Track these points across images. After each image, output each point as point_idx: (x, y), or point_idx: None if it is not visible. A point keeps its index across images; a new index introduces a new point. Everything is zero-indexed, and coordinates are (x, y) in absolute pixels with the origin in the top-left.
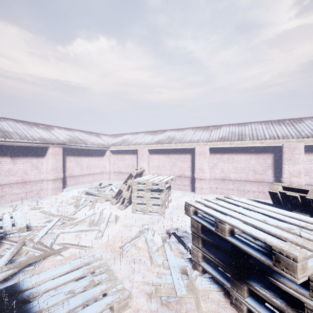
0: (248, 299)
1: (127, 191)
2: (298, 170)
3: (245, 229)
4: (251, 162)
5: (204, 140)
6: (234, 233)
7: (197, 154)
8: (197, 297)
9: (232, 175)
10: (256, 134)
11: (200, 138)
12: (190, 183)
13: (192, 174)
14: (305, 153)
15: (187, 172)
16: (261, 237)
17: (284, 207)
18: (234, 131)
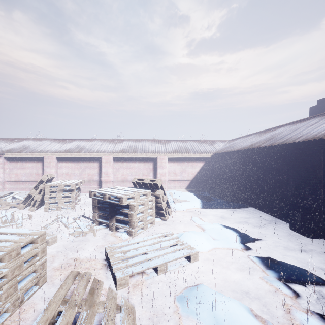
0: (115, 223)
1: (38, 194)
2: (164, 172)
3: (113, 194)
4: (141, 167)
5: (109, 151)
6: (111, 198)
7: (104, 162)
8: (94, 231)
9: (129, 177)
10: (144, 149)
11: (106, 149)
12: (98, 185)
13: (100, 178)
14: (168, 162)
15: (95, 177)
16: (117, 195)
17: (138, 188)
18: (132, 145)
